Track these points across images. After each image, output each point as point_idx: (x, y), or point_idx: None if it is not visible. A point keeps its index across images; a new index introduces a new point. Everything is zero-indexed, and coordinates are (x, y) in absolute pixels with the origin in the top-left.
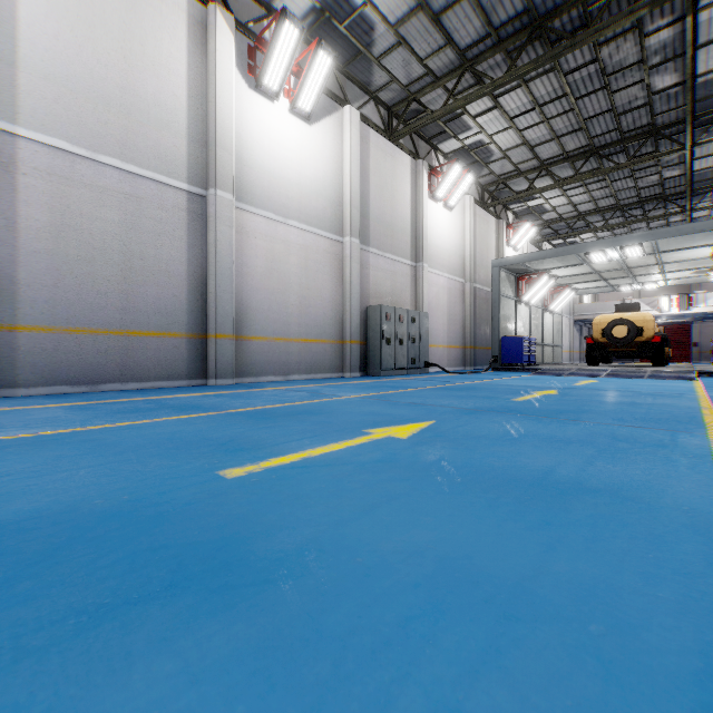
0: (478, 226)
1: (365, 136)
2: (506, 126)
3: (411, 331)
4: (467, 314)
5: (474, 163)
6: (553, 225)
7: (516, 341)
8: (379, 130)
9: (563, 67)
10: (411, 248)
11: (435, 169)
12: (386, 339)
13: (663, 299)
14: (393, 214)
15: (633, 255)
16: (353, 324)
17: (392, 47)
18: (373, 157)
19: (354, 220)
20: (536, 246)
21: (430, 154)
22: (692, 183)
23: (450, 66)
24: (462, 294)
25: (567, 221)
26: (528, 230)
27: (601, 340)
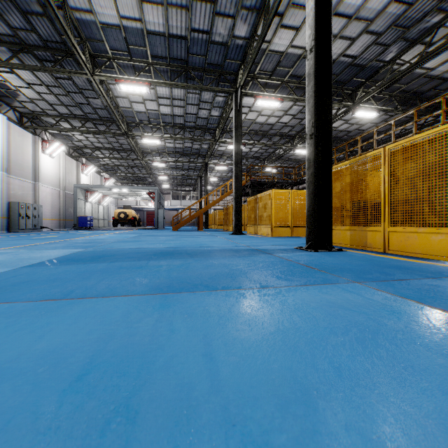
0: (67, 165)
1: (9, 125)
2: (80, 134)
3: (34, 213)
4: (61, 205)
5: (65, 139)
6: (105, 166)
7: (84, 218)
8: (16, 123)
9: (99, 129)
10: (33, 175)
11: (45, 140)
12: (22, 216)
13: (149, 201)
14: (24, 160)
15: (125, 191)
16: (5, 210)
17: (28, 102)
18: (13, 135)
19: (5, 164)
20: (98, 173)
21: (42, 132)
22: (150, 165)
23: (55, 114)
24: (59, 196)
25: (111, 166)
26: (93, 168)
27: (117, 218)
